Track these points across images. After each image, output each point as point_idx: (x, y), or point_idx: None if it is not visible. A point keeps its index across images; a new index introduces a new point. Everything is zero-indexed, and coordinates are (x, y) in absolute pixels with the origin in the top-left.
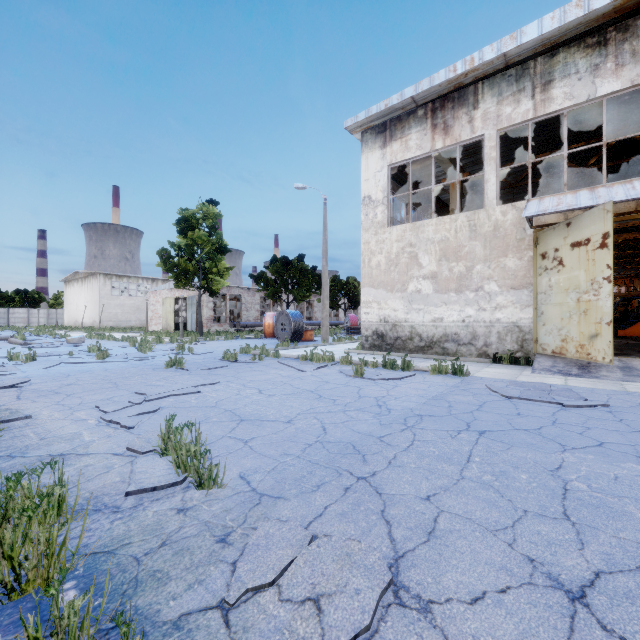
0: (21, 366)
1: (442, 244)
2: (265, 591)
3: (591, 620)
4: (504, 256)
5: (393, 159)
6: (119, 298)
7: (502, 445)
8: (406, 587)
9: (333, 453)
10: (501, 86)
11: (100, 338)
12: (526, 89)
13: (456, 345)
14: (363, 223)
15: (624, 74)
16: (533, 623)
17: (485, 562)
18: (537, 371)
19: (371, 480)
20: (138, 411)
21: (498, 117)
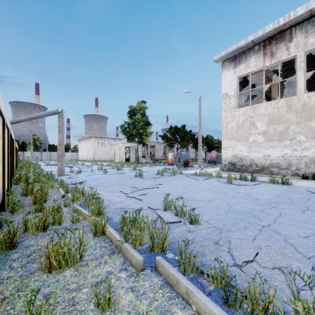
0: (76, 175)
1: (269, 116)
2: (251, 263)
3: None
4: (309, 120)
5: (240, 73)
6: (101, 147)
7: None
8: None
9: (242, 215)
10: (307, 27)
11: (96, 165)
12: None
13: (278, 169)
14: (223, 107)
15: None
16: None
17: None
18: None
19: (270, 227)
20: (139, 194)
21: (305, 45)
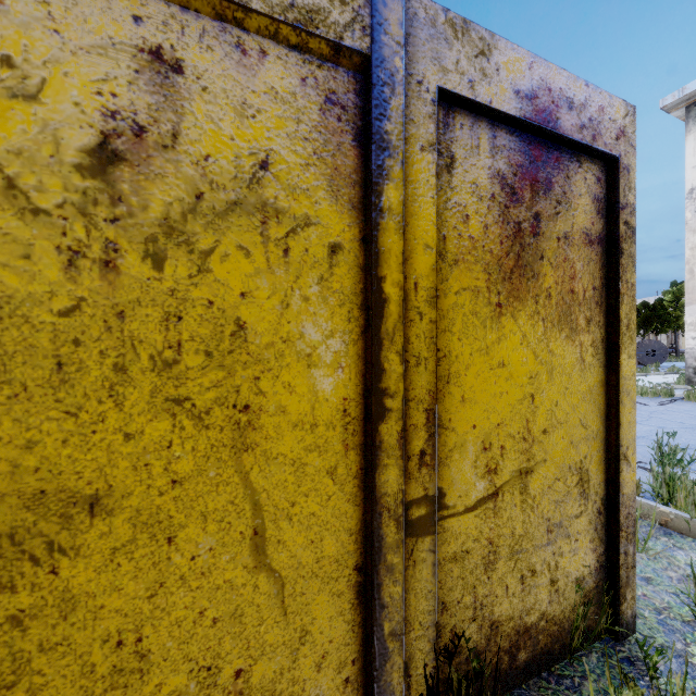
0: None
1: None
2: None
3: None
4: None
5: None
6: None
7: None
8: None
9: None
10: None
11: None
12: None
13: None
14: (689, 223)
15: None
16: None
17: None
18: None
19: None
20: None
21: None
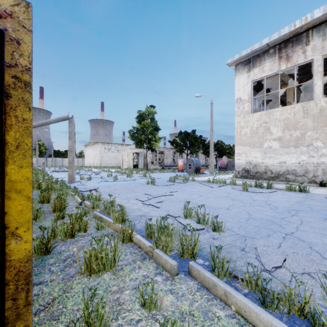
0: (87, 182)
1: (285, 121)
2: (280, 269)
3: None
4: (326, 126)
5: (254, 77)
6: (107, 153)
7: None
8: None
9: (263, 223)
10: (325, 30)
11: (104, 171)
12: None
13: (294, 176)
14: (236, 112)
15: None
16: None
17: None
18: None
19: (293, 235)
20: (155, 201)
21: (323, 48)
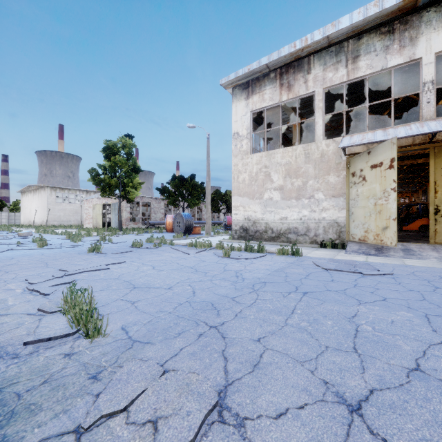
0: None
1: (287, 166)
2: (117, 416)
3: (363, 427)
4: (328, 174)
5: (254, 107)
6: (62, 204)
7: (318, 301)
8: (229, 408)
9: (196, 309)
10: (326, 58)
11: (45, 233)
12: (342, 61)
13: (296, 236)
14: (233, 151)
15: (405, 53)
16: (320, 431)
17: (292, 386)
18: (348, 252)
19: (220, 328)
20: (57, 282)
21: (324, 79)
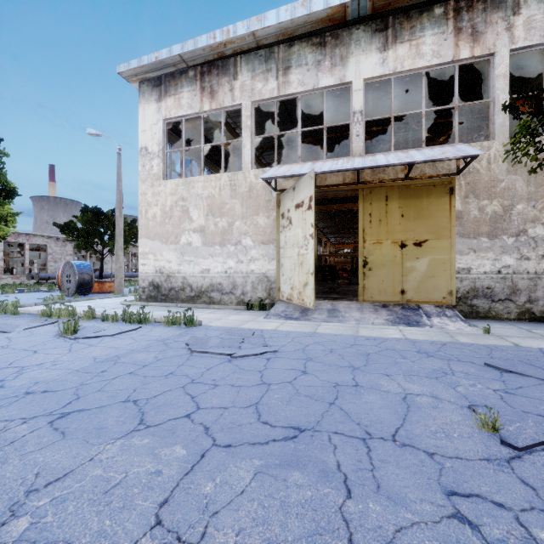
0: None
1: (209, 200)
2: None
3: None
4: (257, 214)
5: (168, 114)
6: None
7: (47, 440)
8: None
9: None
10: (254, 63)
11: None
12: (272, 70)
13: (220, 294)
14: (140, 174)
15: (336, 73)
16: None
17: None
18: (269, 316)
19: None
20: None
21: (252, 90)
